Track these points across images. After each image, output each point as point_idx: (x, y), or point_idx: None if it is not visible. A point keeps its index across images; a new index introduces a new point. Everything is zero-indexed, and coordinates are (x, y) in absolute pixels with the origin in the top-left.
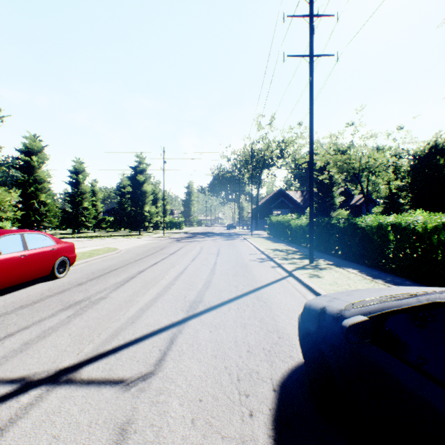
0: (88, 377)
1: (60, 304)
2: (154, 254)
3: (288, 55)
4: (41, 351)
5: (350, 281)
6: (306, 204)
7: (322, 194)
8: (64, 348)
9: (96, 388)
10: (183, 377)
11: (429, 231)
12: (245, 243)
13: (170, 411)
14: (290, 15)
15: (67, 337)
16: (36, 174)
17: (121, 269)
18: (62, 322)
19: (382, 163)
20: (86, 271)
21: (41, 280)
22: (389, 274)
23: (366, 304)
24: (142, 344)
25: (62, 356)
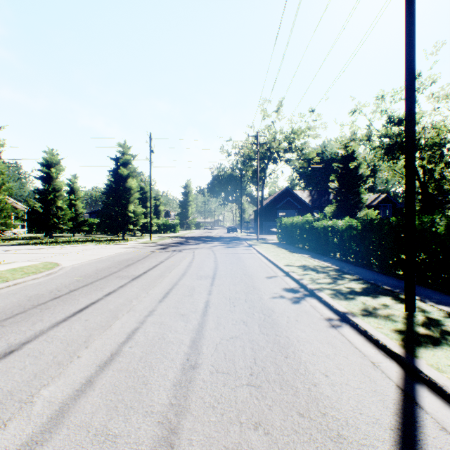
0: None
1: None
2: (106, 277)
3: None
4: None
5: None
6: (315, 204)
7: (346, 190)
8: None
9: None
10: None
11: None
12: (252, 252)
13: None
14: None
15: None
16: None
17: None
18: None
19: None
20: None
21: None
22: None
23: None
24: None
25: None
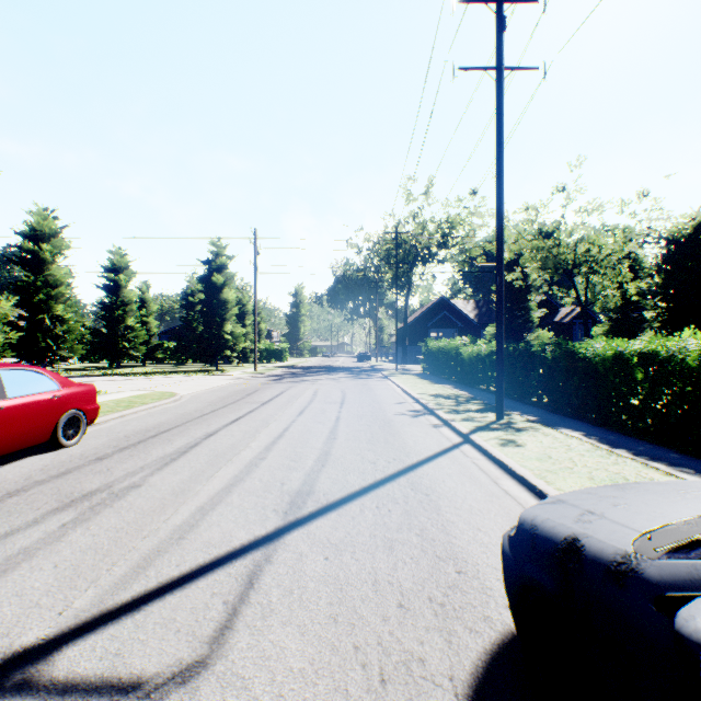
0: (67, 674)
1: (54, 498)
2: (235, 402)
3: (461, 68)
4: None
5: (573, 452)
6: (484, 321)
7: (511, 305)
8: (35, 599)
9: None
10: (266, 674)
11: None
12: (386, 383)
13: None
14: None
15: (49, 572)
16: (48, 273)
17: (177, 430)
18: (47, 539)
19: (611, 252)
20: (116, 434)
21: (34, 451)
22: (638, 440)
23: (687, 542)
24: (191, 589)
25: (26, 618)
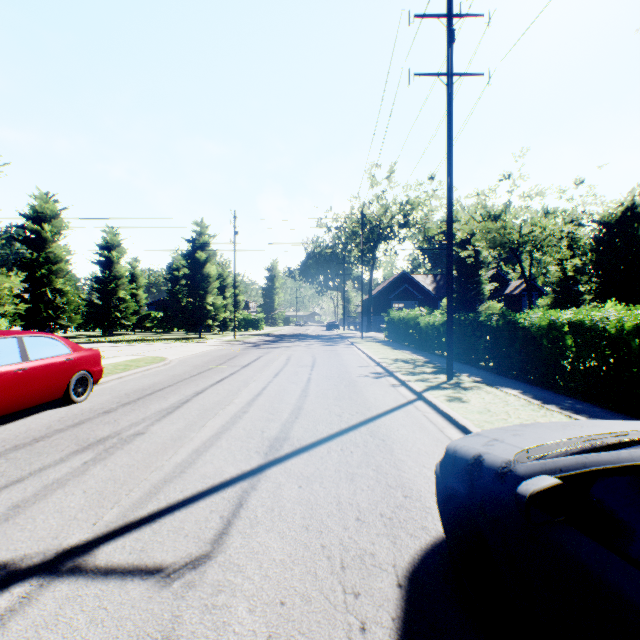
0: (107, 563)
1: (74, 442)
2: (219, 366)
3: (417, 74)
4: (37, 519)
5: (509, 407)
6: (441, 293)
7: (465, 279)
8: (73, 514)
9: (118, 582)
10: (255, 562)
11: (627, 332)
12: (352, 349)
13: (233, 623)
14: (419, 15)
15: (80, 496)
16: (49, 250)
17: (169, 389)
18: (74, 472)
19: (552, 233)
20: (118, 392)
21: (50, 406)
22: (567, 397)
23: (550, 453)
24: (194, 507)
25: (69, 527)
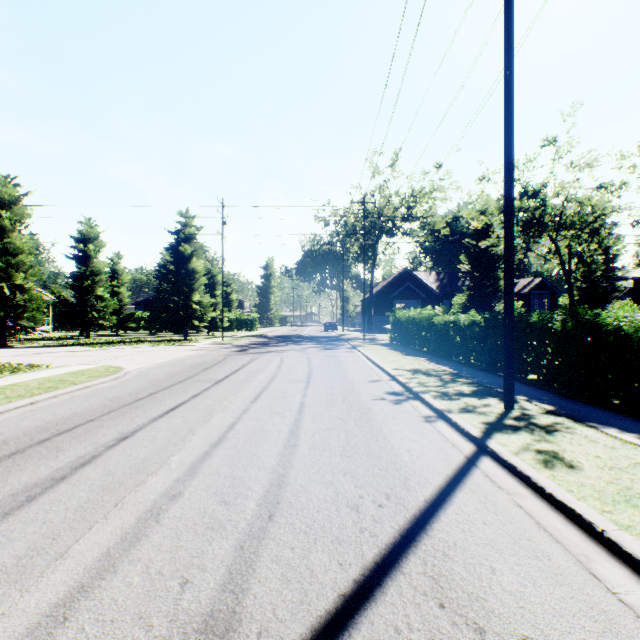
0: None
1: None
2: (185, 381)
3: None
4: None
5: None
6: (445, 292)
7: (480, 274)
8: None
9: None
10: None
11: None
12: (355, 355)
13: None
14: None
15: None
16: (7, 240)
17: (83, 428)
18: None
19: (602, 214)
20: None
21: None
22: None
23: None
24: None
25: None
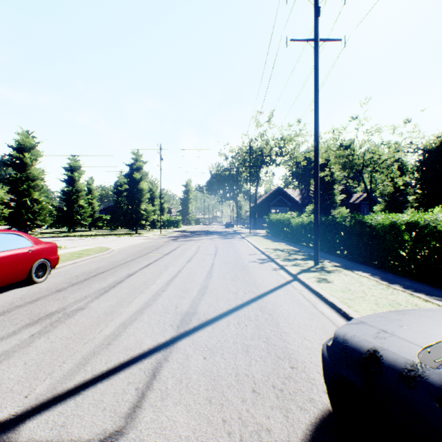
0: (28, 440)
1: (27, 317)
2: (147, 254)
3: (292, 40)
4: None
5: (364, 287)
6: (305, 202)
7: (323, 192)
8: (10, 387)
9: None
10: (163, 440)
11: None
12: (243, 242)
13: None
14: None
15: (20, 368)
16: (29, 171)
17: (109, 272)
18: (21, 344)
19: (386, 158)
20: (70, 274)
21: (16, 285)
22: (405, 279)
23: None
24: (114, 379)
25: (3, 400)
